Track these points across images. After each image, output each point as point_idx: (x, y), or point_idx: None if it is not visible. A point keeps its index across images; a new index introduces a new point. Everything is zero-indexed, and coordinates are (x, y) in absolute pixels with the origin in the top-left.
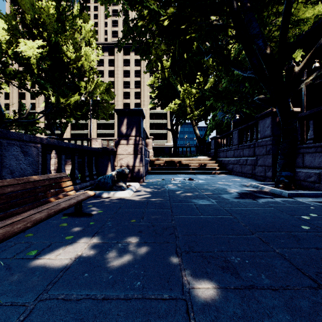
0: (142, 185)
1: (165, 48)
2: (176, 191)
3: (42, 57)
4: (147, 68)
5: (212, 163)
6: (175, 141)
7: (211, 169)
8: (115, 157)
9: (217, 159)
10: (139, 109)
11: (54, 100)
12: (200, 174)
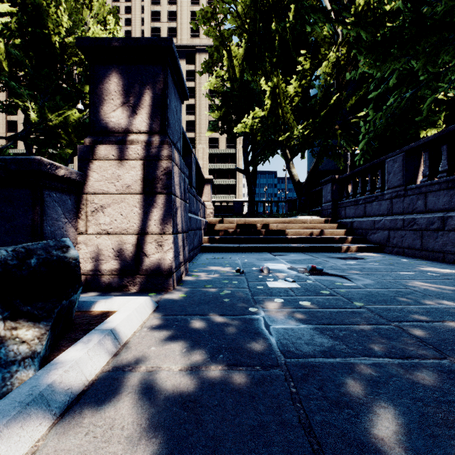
0: (161, 310)
1: (236, 20)
2: (361, 413)
3: (3, 29)
4: (204, 67)
5: (331, 229)
6: (252, 190)
7: (334, 241)
8: (79, 201)
9: (338, 220)
10: (161, 38)
11: (35, 116)
12: (317, 252)
